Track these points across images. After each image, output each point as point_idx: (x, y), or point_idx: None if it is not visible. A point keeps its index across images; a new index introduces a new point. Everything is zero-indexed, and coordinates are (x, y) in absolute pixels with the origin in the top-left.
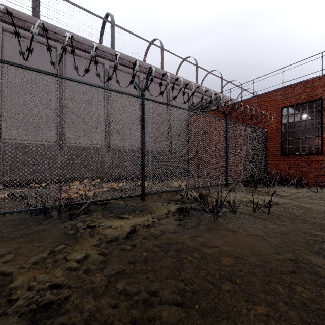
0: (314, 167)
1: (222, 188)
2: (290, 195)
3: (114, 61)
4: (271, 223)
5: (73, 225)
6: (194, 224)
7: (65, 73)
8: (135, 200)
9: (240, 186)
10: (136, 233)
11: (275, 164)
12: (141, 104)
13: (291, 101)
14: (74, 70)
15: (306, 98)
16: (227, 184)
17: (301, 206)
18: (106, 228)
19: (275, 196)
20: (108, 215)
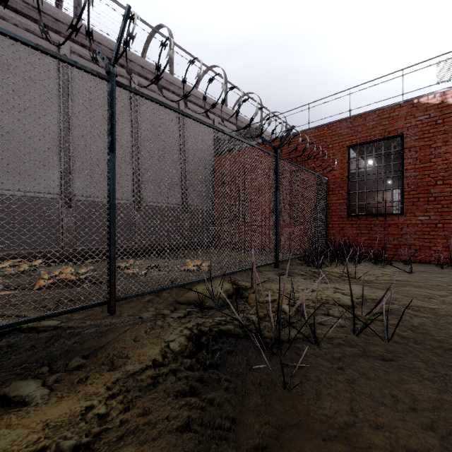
0: (392, 233)
1: (269, 268)
2: (378, 280)
3: (81, 43)
4: (412, 374)
5: None
6: (231, 413)
7: None
8: (101, 308)
9: (295, 263)
10: None
11: (340, 229)
12: (108, 95)
13: (362, 138)
14: None
15: (382, 134)
16: (277, 263)
17: (419, 308)
18: None
19: (357, 282)
20: None
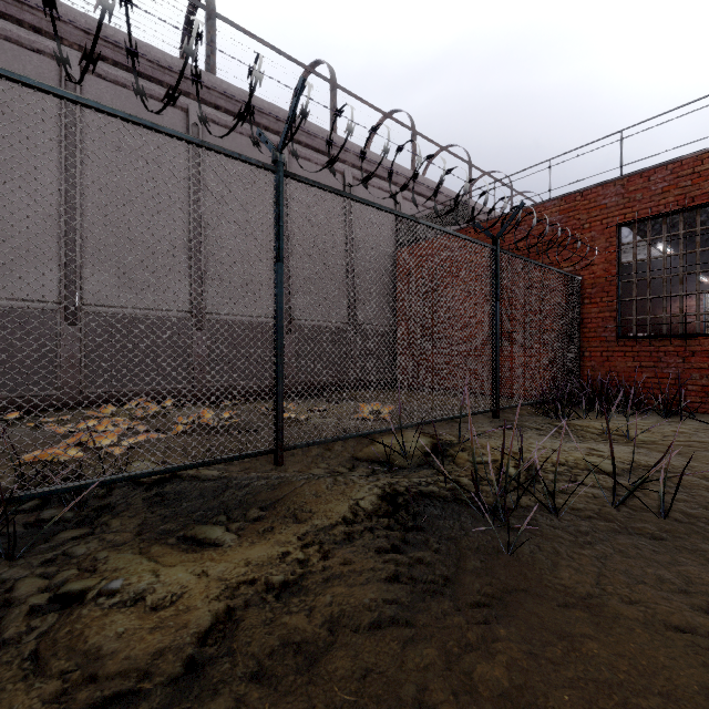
0: (699, 366)
1: (484, 419)
2: (666, 441)
3: (215, 104)
4: (694, 556)
5: (5, 588)
6: (445, 572)
7: (84, 127)
8: (259, 461)
9: (525, 413)
10: (233, 638)
11: (603, 359)
12: (274, 189)
13: (643, 210)
14: (108, 120)
15: (679, 202)
16: (497, 411)
17: None
18: (121, 607)
19: (629, 443)
20: (160, 529)
